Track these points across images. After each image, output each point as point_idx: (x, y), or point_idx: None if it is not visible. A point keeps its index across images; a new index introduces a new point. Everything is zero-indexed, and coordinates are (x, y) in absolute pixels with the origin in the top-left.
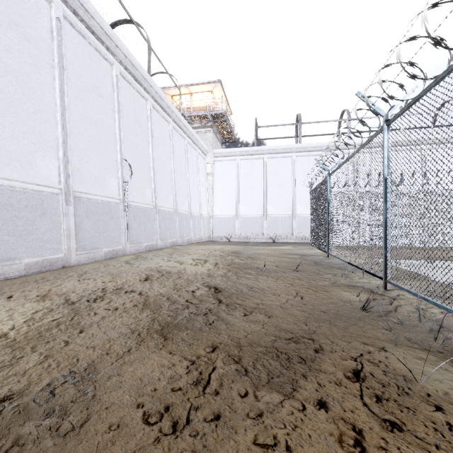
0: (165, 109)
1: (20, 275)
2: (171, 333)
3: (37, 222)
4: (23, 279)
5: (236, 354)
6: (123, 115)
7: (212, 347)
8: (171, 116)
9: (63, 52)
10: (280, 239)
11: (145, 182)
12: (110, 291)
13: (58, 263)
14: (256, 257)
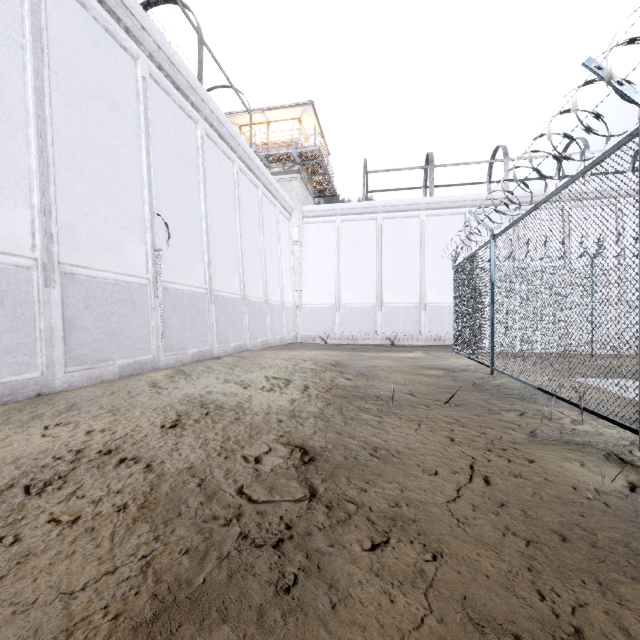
0: (226, 139)
1: None
2: None
3: None
4: None
5: None
6: (155, 143)
7: None
8: (236, 151)
9: (42, 23)
10: (402, 340)
11: (193, 251)
12: (90, 458)
13: (27, 389)
14: (372, 375)
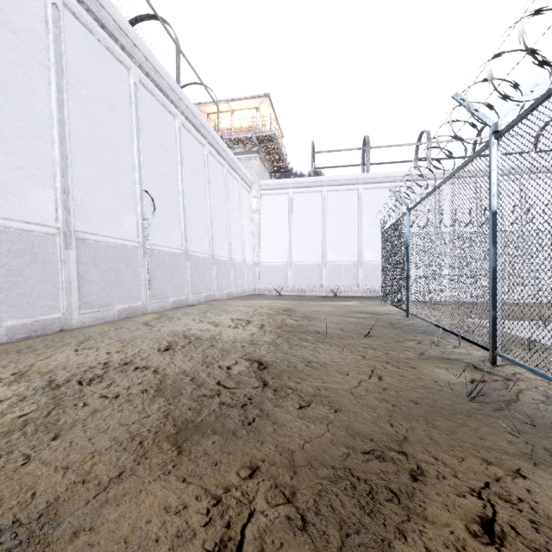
0: (198, 128)
1: (0, 343)
2: (190, 441)
3: (24, 272)
4: (2, 348)
5: (287, 483)
6: (144, 135)
7: (250, 469)
8: (206, 137)
9: (62, 49)
10: (343, 292)
11: (172, 220)
12: (115, 367)
13: (54, 326)
14: (314, 317)
